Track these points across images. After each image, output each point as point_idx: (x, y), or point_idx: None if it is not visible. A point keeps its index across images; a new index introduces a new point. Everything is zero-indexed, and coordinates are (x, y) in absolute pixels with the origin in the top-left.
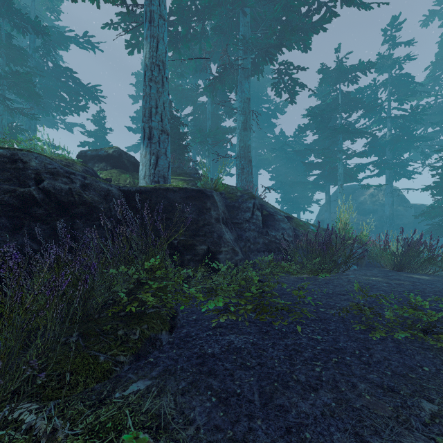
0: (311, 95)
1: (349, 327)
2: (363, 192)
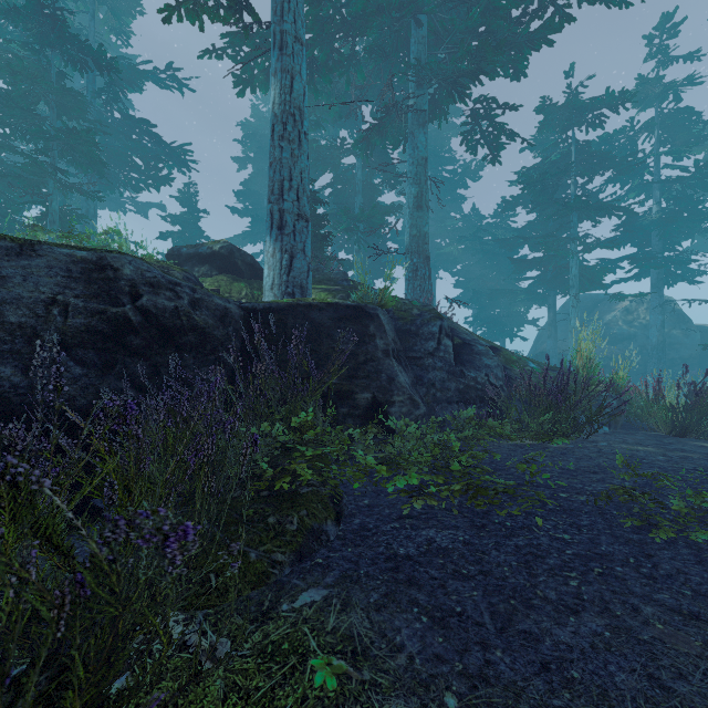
0: (525, 148)
1: (613, 522)
2: (611, 305)
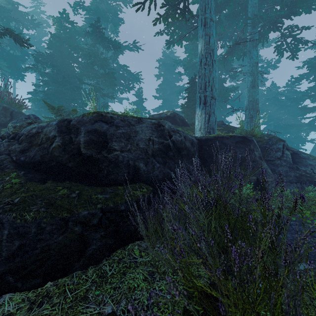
0: (307, 48)
1: None
2: None
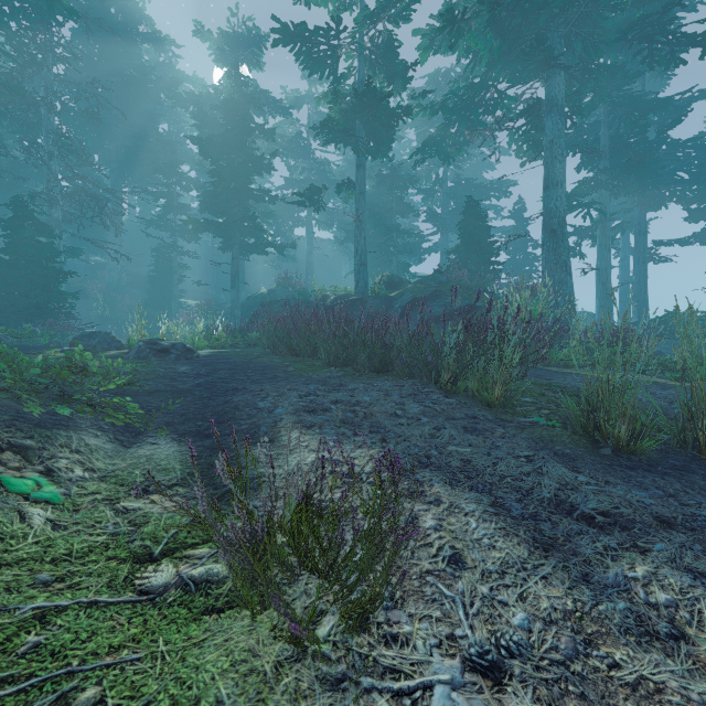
0: None
1: None
2: None
